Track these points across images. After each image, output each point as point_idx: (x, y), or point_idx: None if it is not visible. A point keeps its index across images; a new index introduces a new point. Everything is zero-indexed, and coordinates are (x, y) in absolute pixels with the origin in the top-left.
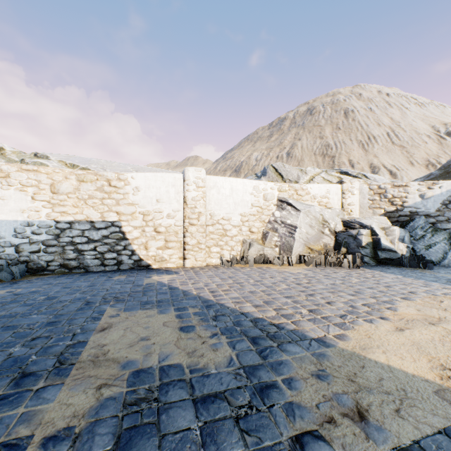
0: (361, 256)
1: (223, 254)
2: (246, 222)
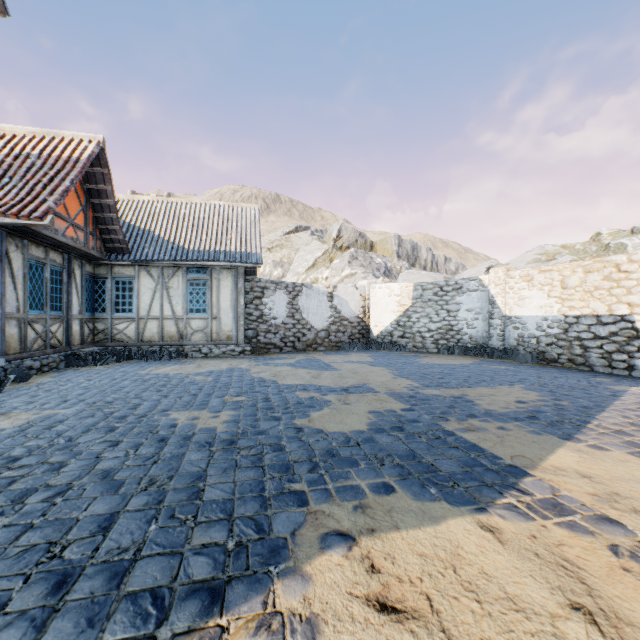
0: None
1: None
2: None
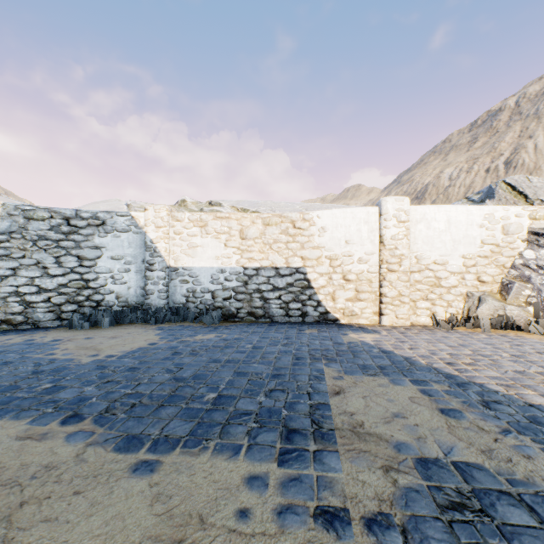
0: None
1: (434, 312)
2: (471, 267)
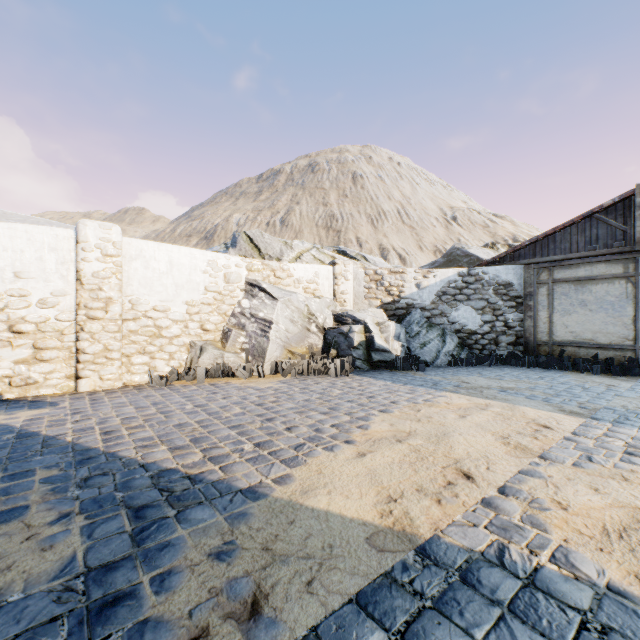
0: (353, 359)
1: (154, 367)
2: (196, 315)
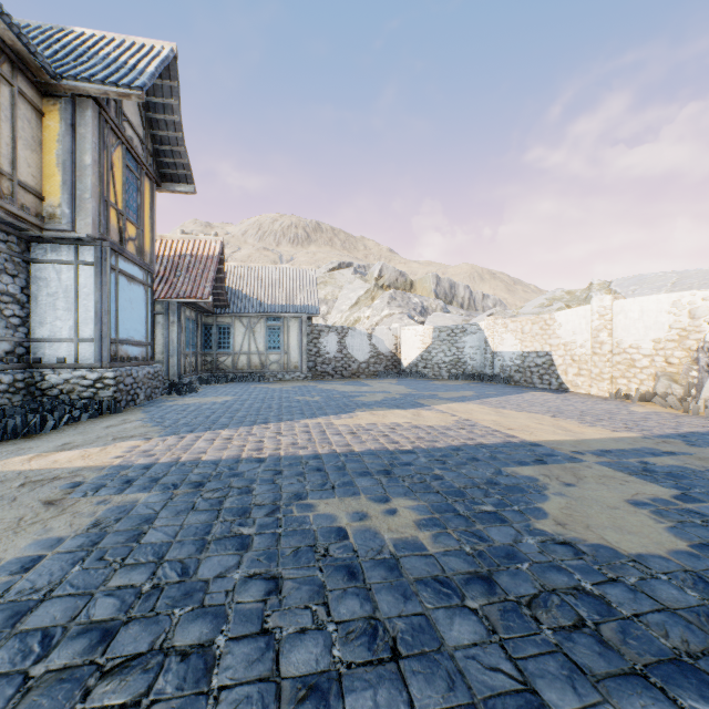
0: None
1: (630, 388)
2: (660, 350)
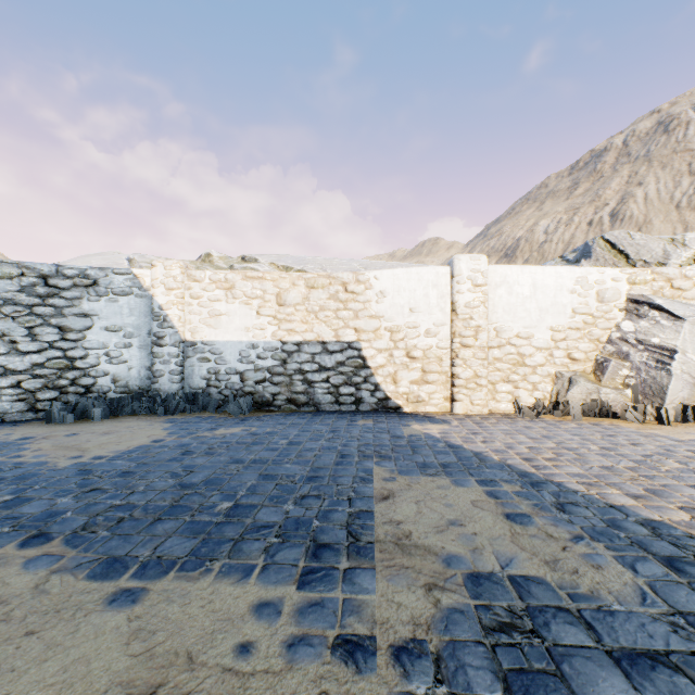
0: None
1: (517, 396)
2: (561, 341)
